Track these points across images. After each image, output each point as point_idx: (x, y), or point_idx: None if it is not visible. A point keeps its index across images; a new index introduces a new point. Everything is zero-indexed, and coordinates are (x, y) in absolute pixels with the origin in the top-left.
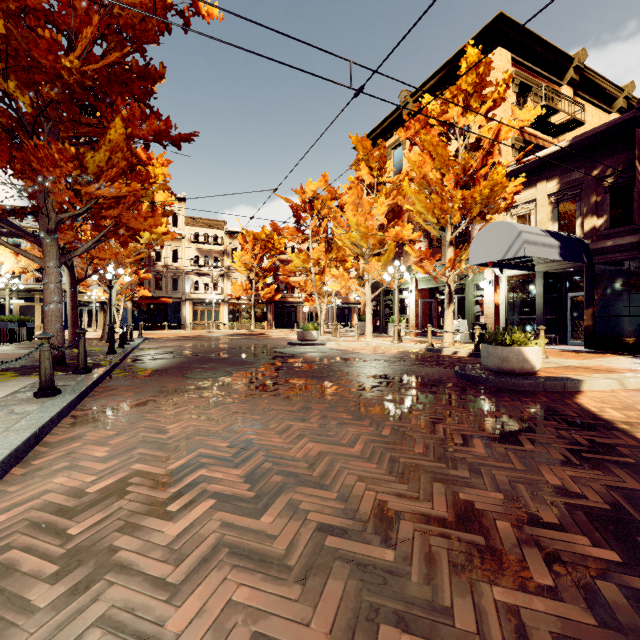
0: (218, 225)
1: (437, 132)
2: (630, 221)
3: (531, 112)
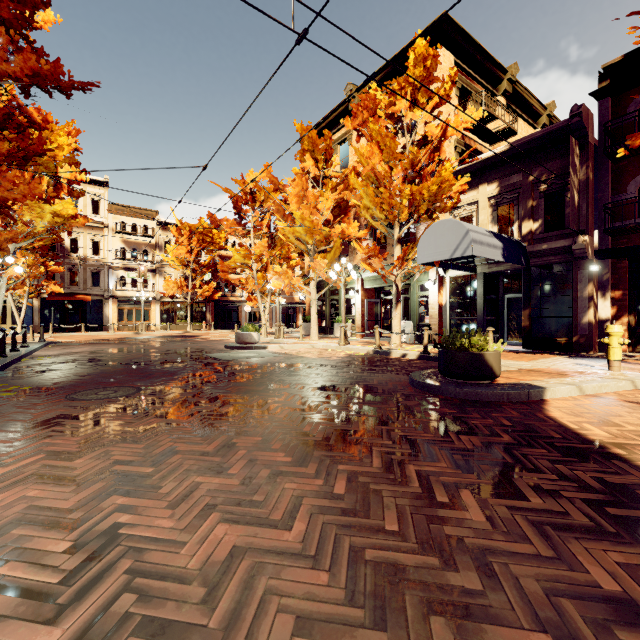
0: (149, 215)
1: (385, 123)
2: (562, 226)
3: (474, 114)
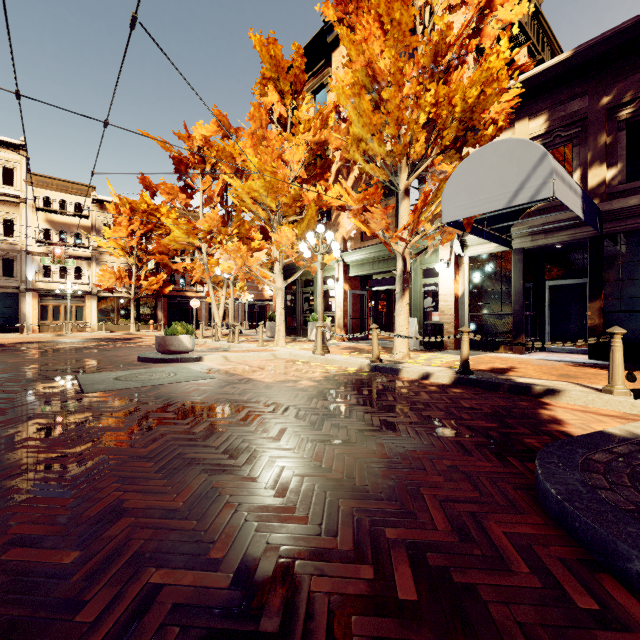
0: (82, 190)
1: None
2: None
3: (515, 8)
